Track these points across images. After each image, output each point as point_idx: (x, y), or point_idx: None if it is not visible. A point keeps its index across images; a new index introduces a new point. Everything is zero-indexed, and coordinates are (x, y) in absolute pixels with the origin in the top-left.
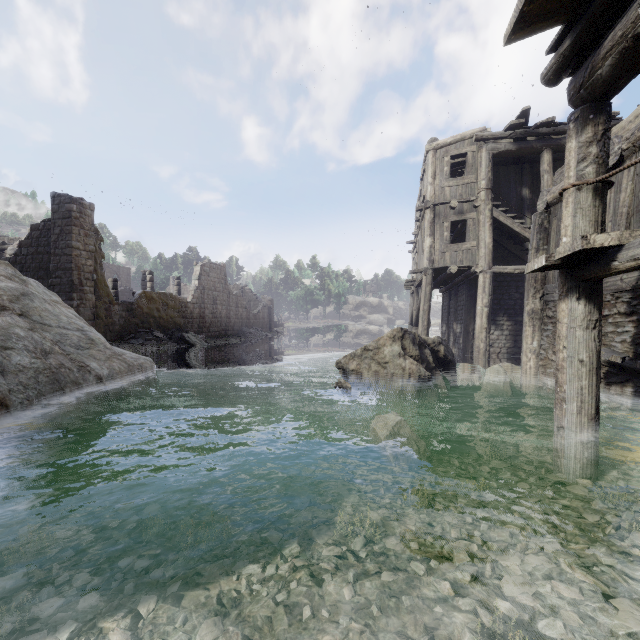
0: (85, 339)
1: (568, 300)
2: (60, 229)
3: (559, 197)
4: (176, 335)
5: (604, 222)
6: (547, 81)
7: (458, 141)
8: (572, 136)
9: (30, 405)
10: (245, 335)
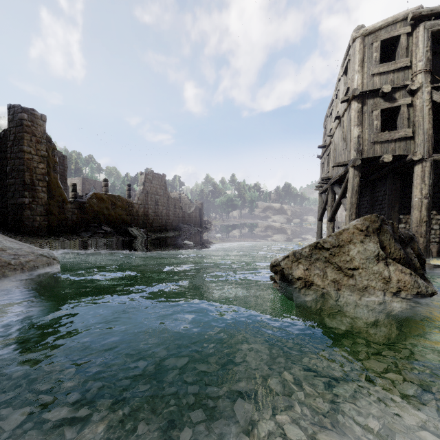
0: None
1: None
2: (14, 136)
3: None
4: (122, 229)
5: None
6: None
7: (389, 24)
8: None
9: None
10: (181, 229)
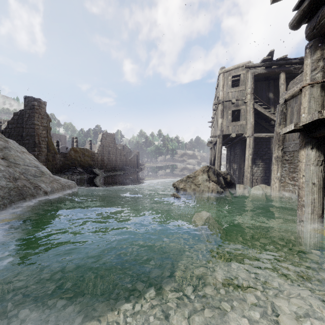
0: (39, 171)
1: (306, 149)
2: (28, 115)
3: (292, 96)
4: (89, 170)
5: None
6: (292, 27)
7: (236, 68)
8: (308, 56)
9: (5, 208)
10: (125, 170)
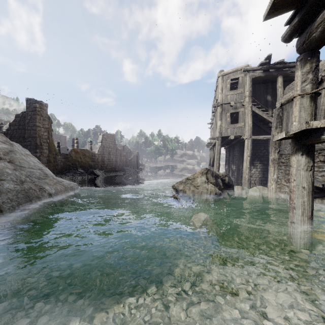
0: (43, 174)
1: (296, 155)
2: (30, 117)
3: (288, 100)
4: (89, 170)
5: (316, 114)
6: (285, 40)
7: (234, 71)
8: (298, 69)
9: (13, 210)
10: (125, 170)
